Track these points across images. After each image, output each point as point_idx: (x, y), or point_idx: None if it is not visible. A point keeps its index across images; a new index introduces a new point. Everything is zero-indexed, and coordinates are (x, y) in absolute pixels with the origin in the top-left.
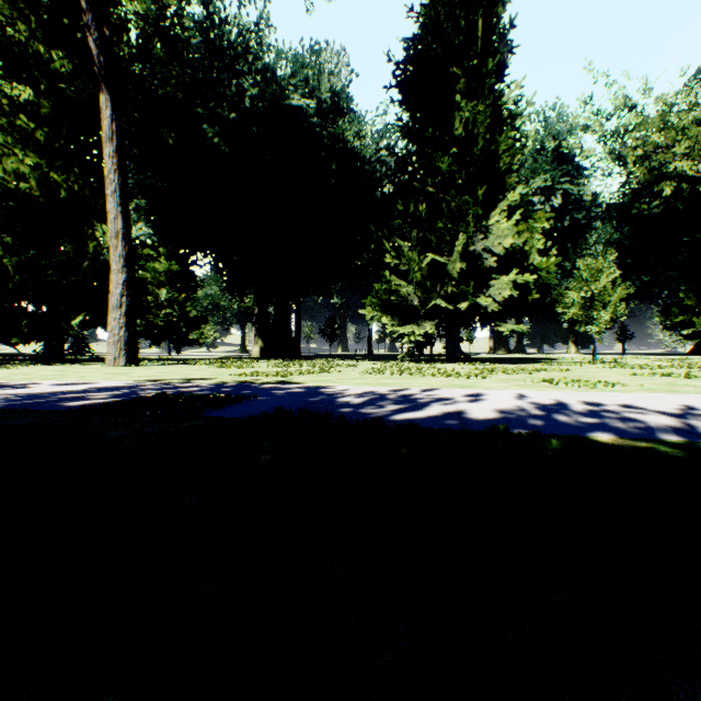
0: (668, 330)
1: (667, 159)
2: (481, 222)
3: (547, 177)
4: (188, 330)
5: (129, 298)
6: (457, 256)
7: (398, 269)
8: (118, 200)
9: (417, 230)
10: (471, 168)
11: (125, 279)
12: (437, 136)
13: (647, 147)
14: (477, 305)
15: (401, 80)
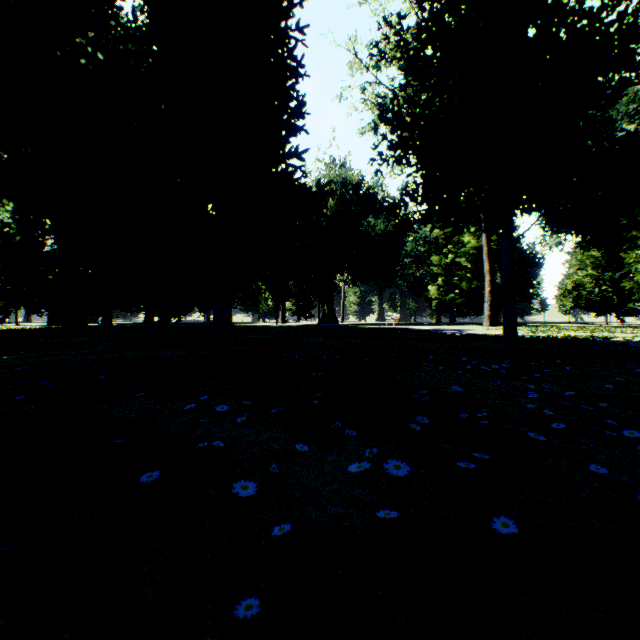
0: None
1: None
2: None
3: None
4: (624, 302)
5: (490, 298)
6: None
7: None
8: (486, 258)
9: None
10: None
11: (489, 290)
12: None
13: None
14: None
15: None
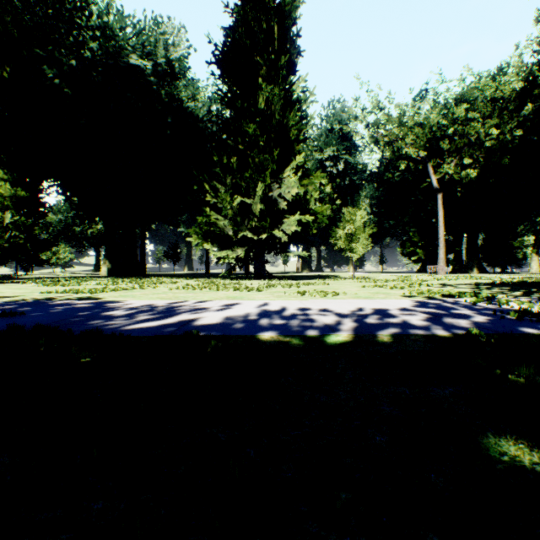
0: (405, 257)
1: (402, 146)
2: (279, 176)
3: (334, 149)
4: (37, 251)
5: None
6: (258, 199)
7: (218, 207)
8: None
9: (231, 177)
10: (272, 134)
11: None
12: (246, 107)
13: (391, 136)
14: (274, 236)
15: (219, 59)
